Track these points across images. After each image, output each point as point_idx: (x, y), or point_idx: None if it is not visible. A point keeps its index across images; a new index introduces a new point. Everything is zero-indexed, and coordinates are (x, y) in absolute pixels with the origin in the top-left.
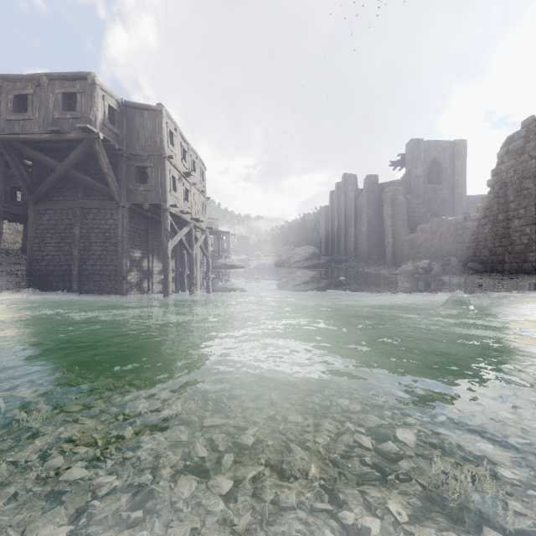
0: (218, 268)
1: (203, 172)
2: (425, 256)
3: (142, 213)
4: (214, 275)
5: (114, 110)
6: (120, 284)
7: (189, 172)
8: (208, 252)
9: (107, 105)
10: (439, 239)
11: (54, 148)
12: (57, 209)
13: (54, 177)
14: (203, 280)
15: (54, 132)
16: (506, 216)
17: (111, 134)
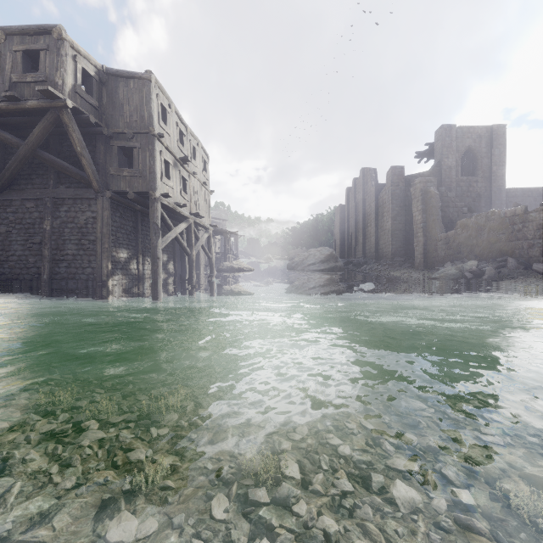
0: (223, 271)
1: (205, 162)
2: (467, 257)
3: (129, 205)
4: (220, 279)
5: (91, 77)
6: (98, 290)
7: (186, 158)
8: (212, 253)
9: (81, 69)
10: (487, 236)
11: (16, 123)
12: (24, 200)
13: (16, 160)
14: (205, 286)
15: (11, 99)
16: None
17: (87, 105)
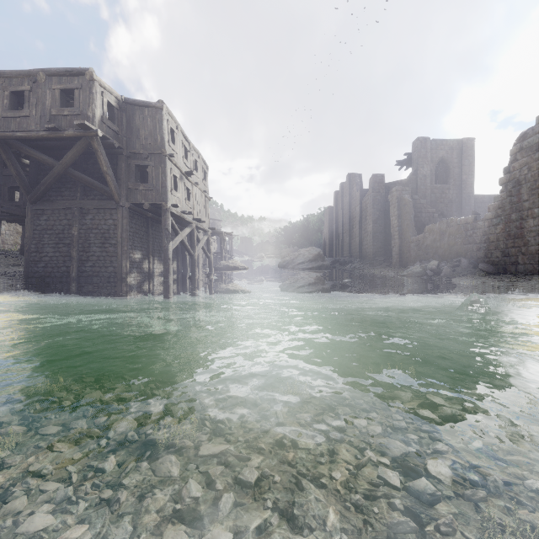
0: (220, 269)
1: (205, 172)
2: (433, 257)
3: (143, 213)
4: (217, 276)
5: (113, 107)
6: (119, 286)
7: (191, 172)
8: (211, 253)
9: (106, 102)
10: (448, 240)
11: (51, 146)
12: (55, 209)
13: (51, 177)
14: (205, 282)
15: (51, 130)
16: (519, 216)
17: (110, 132)
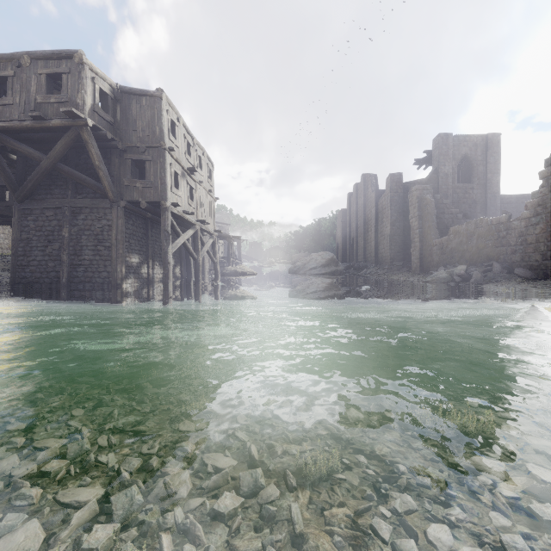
0: (227, 275)
1: (210, 171)
2: (459, 262)
3: (141, 213)
4: (224, 282)
5: (107, 95)
6: (114, 293)
7: (194, 168)
8: (217, 258)
9: (98, 89)
10: (476, 243)
11: (38, 139)
12: (44, 209)
13: (38, 172)
14: (210, 289)
15: (36, 119)
16: None
17: (104, 122)
